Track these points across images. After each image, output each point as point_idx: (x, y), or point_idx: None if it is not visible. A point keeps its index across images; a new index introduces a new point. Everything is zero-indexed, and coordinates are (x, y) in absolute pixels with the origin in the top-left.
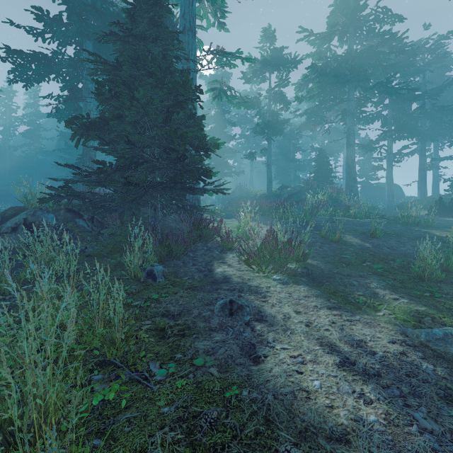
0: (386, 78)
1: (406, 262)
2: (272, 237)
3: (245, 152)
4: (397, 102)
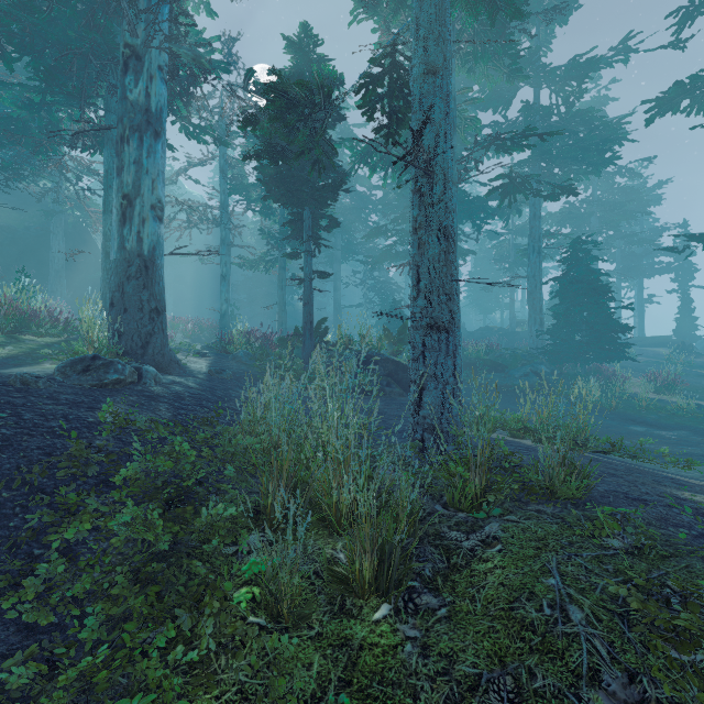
0: (634, 233)
1: None
2: (667, 378)
3: None
4: (625, 243)
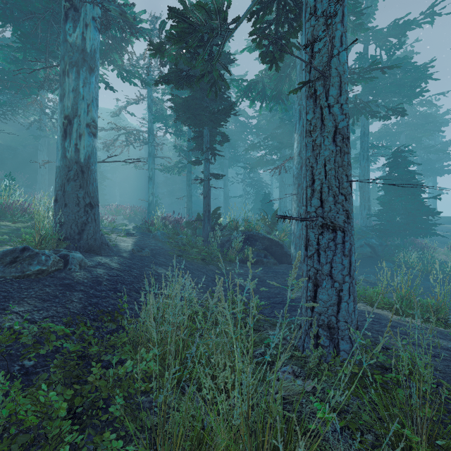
0: (432, 145)
1: None
2: None
3: None
4: (424, 152)
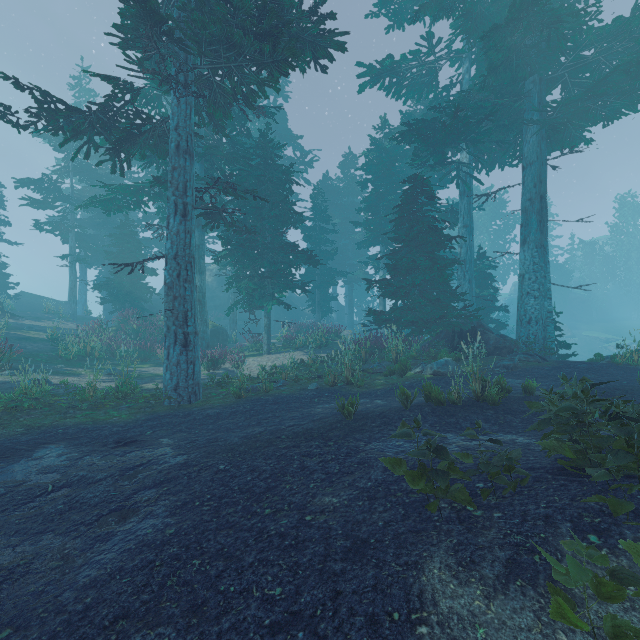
0: None
1: (48, 355)
2: None
3: None
4: None
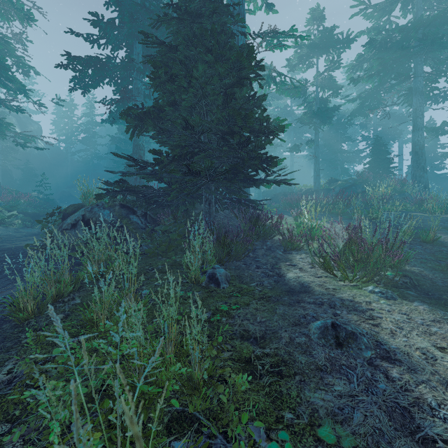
0: None
1: None
2: (360, 236)
3: (284, 147)
4: None
